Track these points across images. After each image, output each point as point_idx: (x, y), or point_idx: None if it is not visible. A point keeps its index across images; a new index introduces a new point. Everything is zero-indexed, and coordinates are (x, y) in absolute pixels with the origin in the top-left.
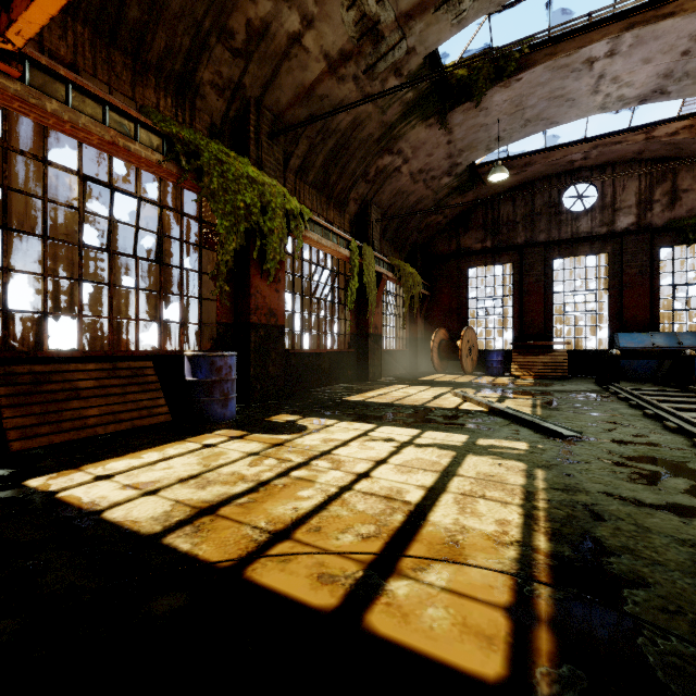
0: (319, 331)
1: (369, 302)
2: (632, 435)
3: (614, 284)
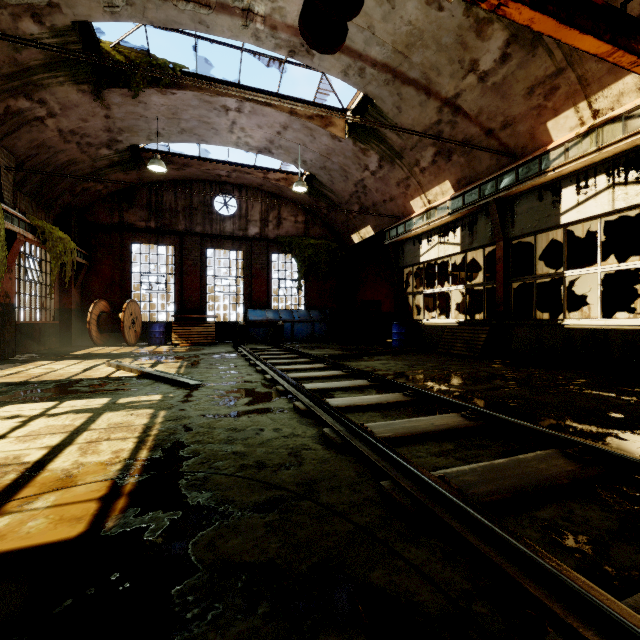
0: None
1: None
2: (236, 378)
3: (248, 274)
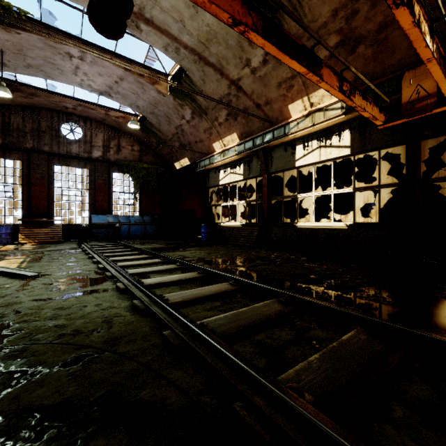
0: None
1: None
2: (73, 268)
3: (92, 187)
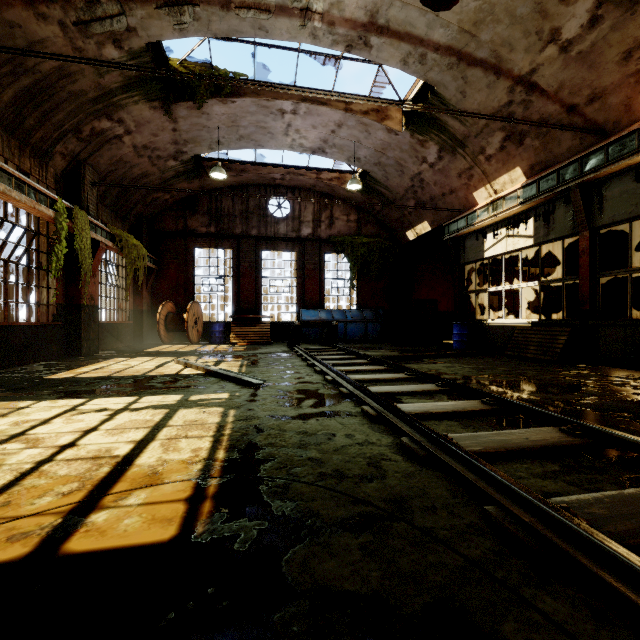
0: (6, 299)
1: (82, 271)
2: (296, 378)
3: (300, 274)
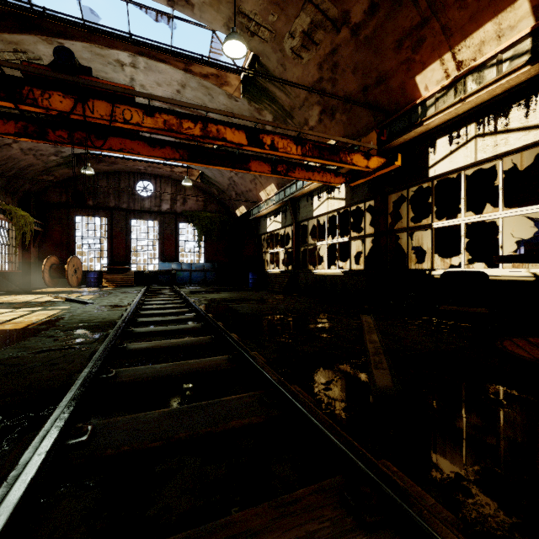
0: None
1: None
2: (118, 301)
3: (161, 237)
